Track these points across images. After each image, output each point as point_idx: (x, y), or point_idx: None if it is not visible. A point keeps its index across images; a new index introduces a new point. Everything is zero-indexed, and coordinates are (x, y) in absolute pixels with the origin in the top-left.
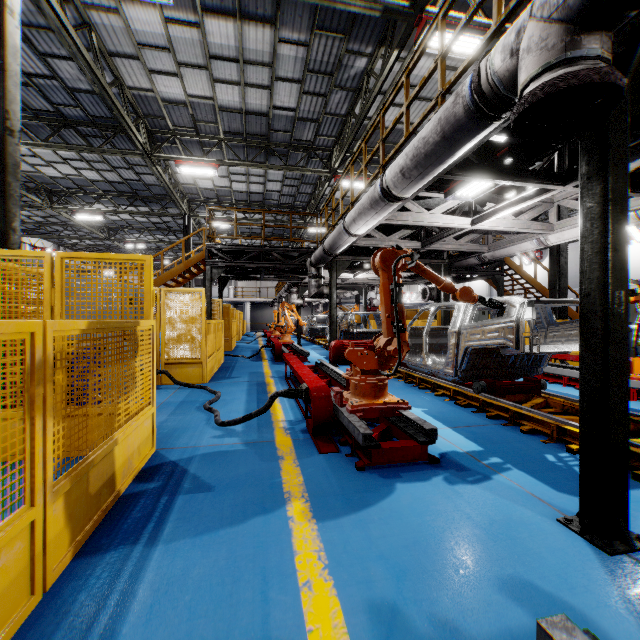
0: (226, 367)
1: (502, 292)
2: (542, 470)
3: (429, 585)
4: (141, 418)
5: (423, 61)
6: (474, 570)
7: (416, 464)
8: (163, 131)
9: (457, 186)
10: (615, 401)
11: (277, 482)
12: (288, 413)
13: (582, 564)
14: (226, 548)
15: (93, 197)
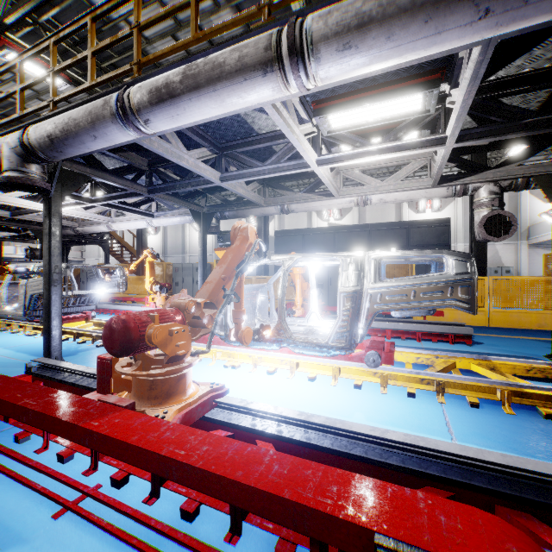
0: None
1: (108, 256)
2: None
3: None
4: None
5: None
6: None
7: None
8: None
9: None
10: (55, 309)
11: None
12: None
13: None
14: None
15: None
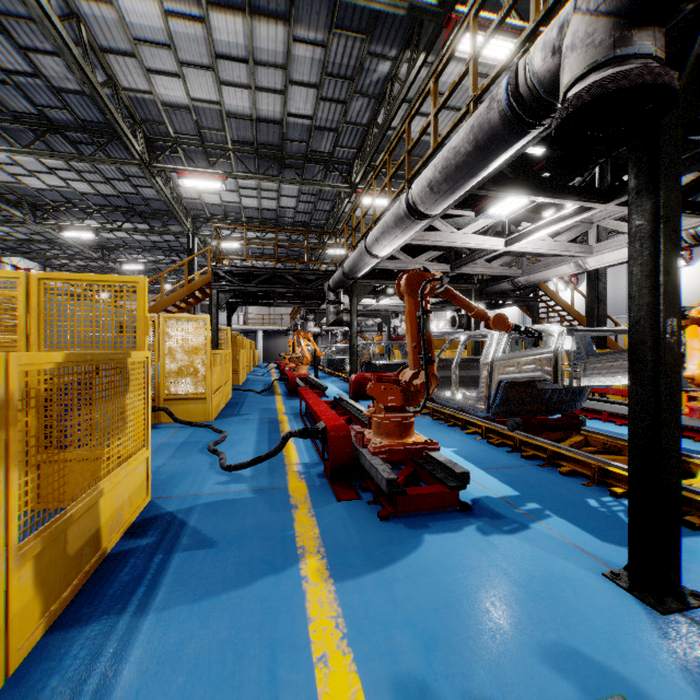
0: (234, 403)
1: (537, 320)
2: (584, 517)
3: (463, 655)
4: (133, 464)
5: (452, 67)
6: (513, 636)
7: (446, 512)
8: (163, 139)
9: (490, 203)
10: (667, 442)
11: (289, 535)
12: (303, 455)
13: (632, 626)
14: (229, 616)
15: (84, 212)
